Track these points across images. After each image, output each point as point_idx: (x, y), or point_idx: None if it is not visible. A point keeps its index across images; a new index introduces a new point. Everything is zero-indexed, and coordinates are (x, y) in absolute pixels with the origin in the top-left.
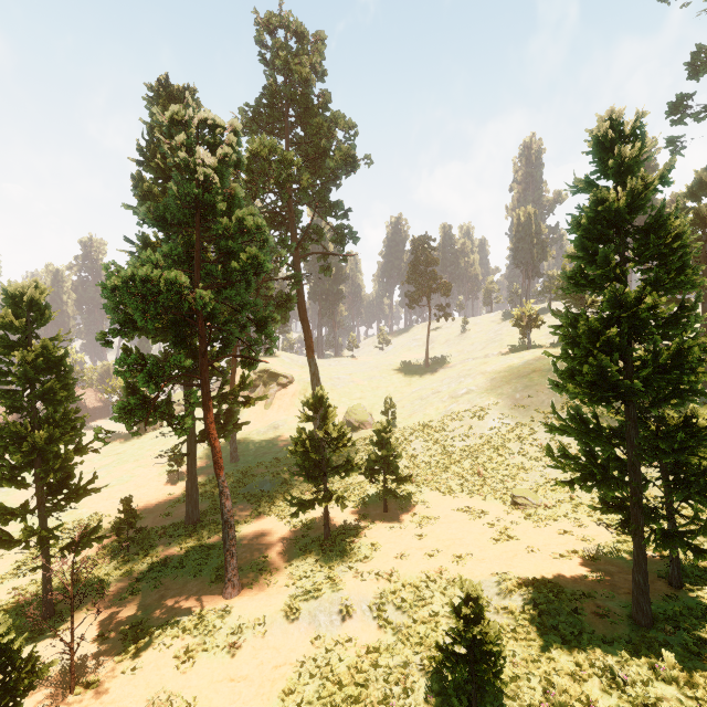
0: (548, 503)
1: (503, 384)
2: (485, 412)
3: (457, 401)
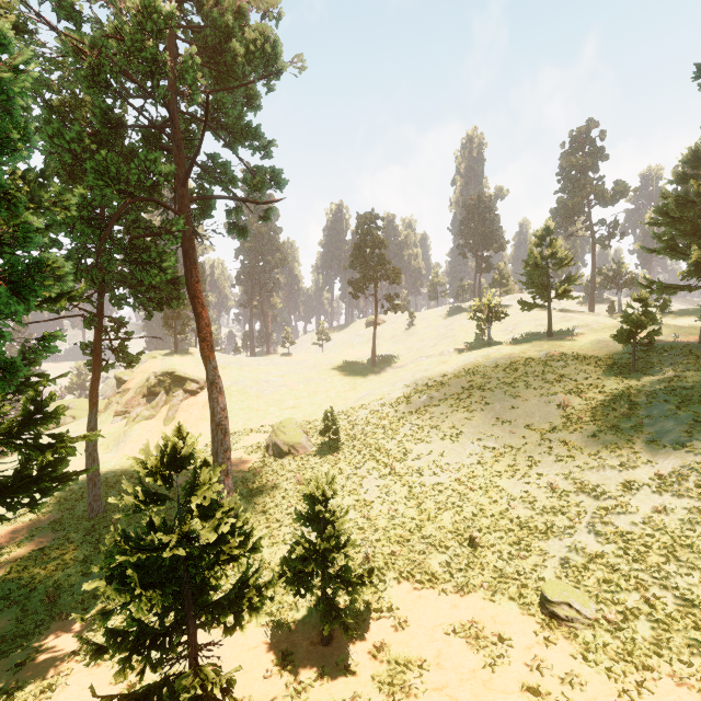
0: (613, 617)
1: (474, 390)
2: (459, 430)
3: (418, 413)
